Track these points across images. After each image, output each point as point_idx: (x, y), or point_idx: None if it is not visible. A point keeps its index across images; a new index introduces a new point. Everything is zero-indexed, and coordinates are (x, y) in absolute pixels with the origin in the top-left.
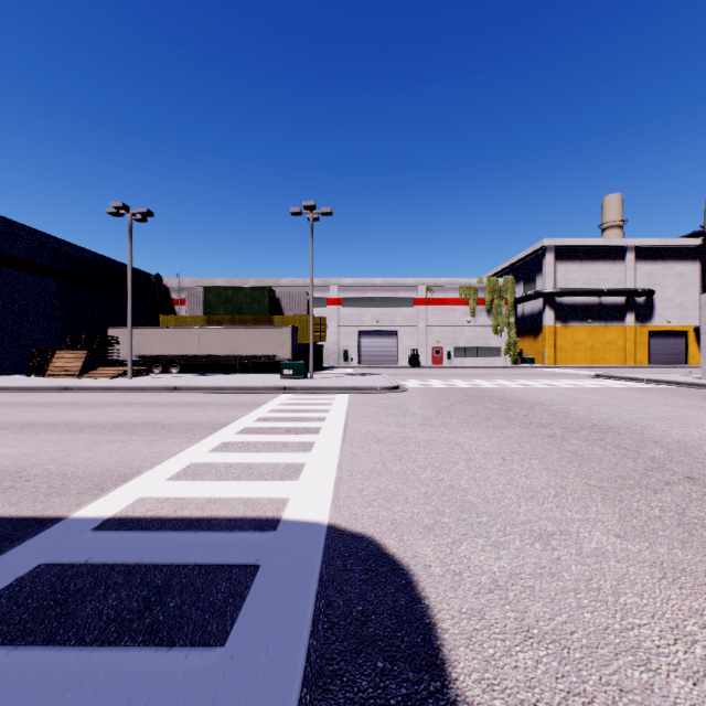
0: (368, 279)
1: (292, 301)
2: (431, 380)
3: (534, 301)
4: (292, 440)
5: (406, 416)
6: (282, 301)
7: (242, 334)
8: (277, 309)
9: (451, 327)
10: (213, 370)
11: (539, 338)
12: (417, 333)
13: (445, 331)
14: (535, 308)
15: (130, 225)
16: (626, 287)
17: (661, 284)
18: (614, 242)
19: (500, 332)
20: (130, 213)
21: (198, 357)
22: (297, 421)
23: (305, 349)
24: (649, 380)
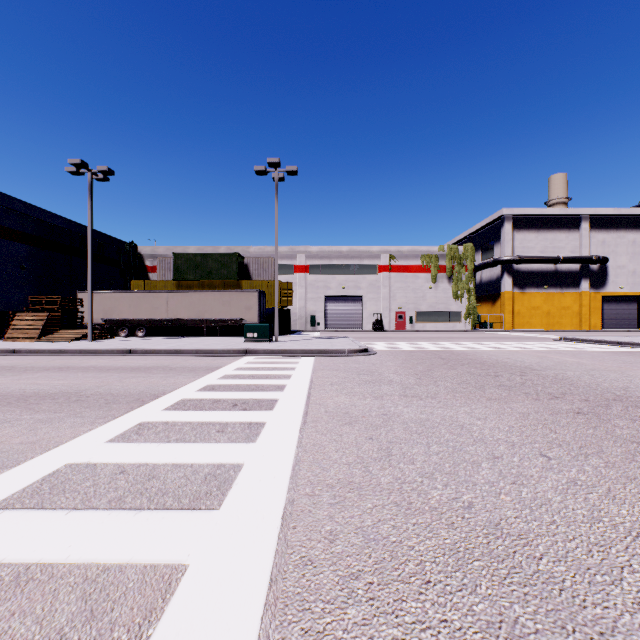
0: (334, 247)
1: (260, 267)
2: (398, 343)
3: (492, 269)
4: (235, 420)
5: (381, 383)
6: (251, 267)
7: (209, 298)
8: (245, 275)
9: (413, 293)
10: (182, 333)
11: (497, 303)
12: (381, 299)
13: (407, 297)
14: (493, 275)
15: (91, 184)
16: (580, 255)
17: (614, 251)
18: (570, 211)
19: (460, 298)
20: (91, 171)
21: (164, 321)
22: (249, 391)
23: (272, 313)
24: (621, 342)
